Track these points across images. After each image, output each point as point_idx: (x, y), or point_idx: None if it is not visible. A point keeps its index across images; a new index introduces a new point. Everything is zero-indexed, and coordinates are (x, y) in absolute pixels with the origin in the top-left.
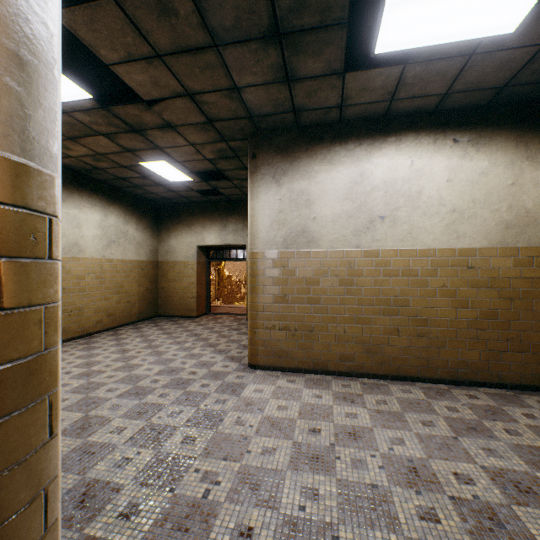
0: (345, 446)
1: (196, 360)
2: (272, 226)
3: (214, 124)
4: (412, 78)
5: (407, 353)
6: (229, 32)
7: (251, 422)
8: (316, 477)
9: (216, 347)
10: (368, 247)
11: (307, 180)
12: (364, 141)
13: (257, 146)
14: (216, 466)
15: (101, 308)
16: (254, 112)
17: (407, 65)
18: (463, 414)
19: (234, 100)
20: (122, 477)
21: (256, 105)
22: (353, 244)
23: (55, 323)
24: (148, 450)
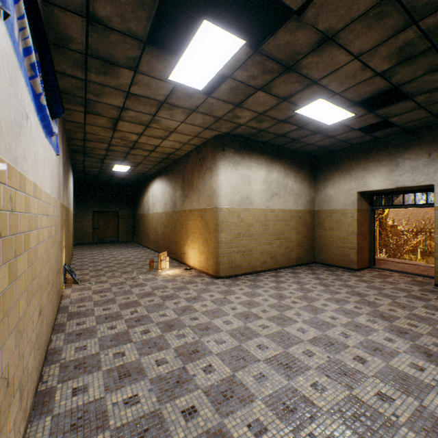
0: None
1: (362, 336)
2: None
3: None
4: None
5: None
6: None
7: None
8: None
9: (391, 321)
10: None
11: None
12: None
13: None
14: None
15: (265, 251)
16: None
17: None
18: None
19: None
20: None
21: None
22: None
23: None
24: None
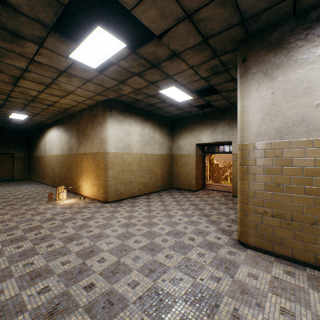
0: None
1: (194, 227)
2: (263, 119)
3: (208, 41)
4: None
5: None
6: None
7: None
8: None
9: (209, 217)
10: None
11: (307, 66)
12: None
13: (247, 50)
14: None
15: (141, 182)
16: (246, 14)
17: None
18: None
19: (227, 7)
20: None
21: (249, 4)
22: None
23: None
24: None
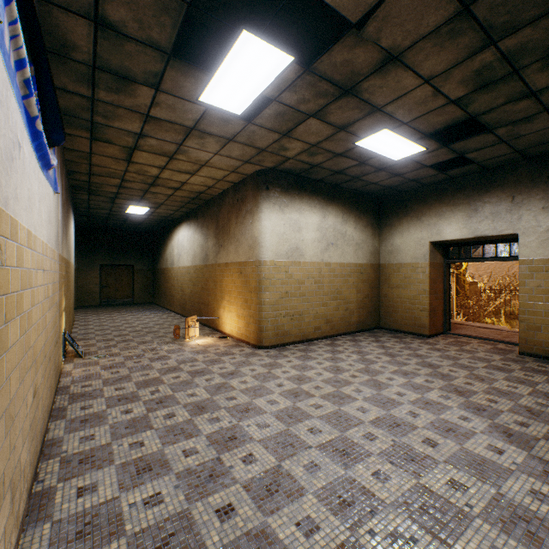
0: None
1: (433, 415)
2: None
3: (473, 9)
4: None
5: None
6: None
7: None
8: None
9: (467, 397)
10: None
11: None
12: None
13: None
14: None
15: (319, 314)
16: None
17: None
18: None
19: None
20: None
21: None
22: None
23: None
24: None
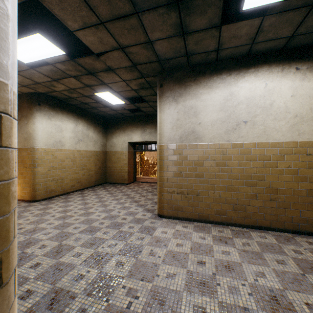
0: (223, 276)
1: (126, 211)
2: (172, 129)
3: (137, 67)
4: (268, 26)
5: (262, 211)
6: (145, 2)
7: (159, 254)
8: (204, 299)
9: (138, 202)
10: (235, 141)
11: (195, 99)
12: (233, 72)
13: (163, 79)
14: (136, 284)
15: (74, 178)
16: (161, 57)
17: (265, 16)
18: (306, 256)
19: (148, 50)
20: (77, 288)
21: (162, 53)
22: (225, 139)
23: (5, 197)
24: (94, 270)
